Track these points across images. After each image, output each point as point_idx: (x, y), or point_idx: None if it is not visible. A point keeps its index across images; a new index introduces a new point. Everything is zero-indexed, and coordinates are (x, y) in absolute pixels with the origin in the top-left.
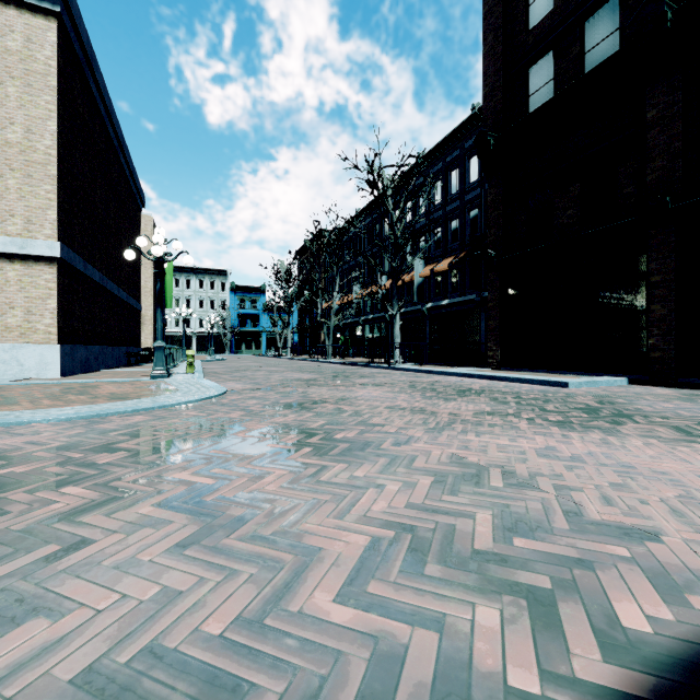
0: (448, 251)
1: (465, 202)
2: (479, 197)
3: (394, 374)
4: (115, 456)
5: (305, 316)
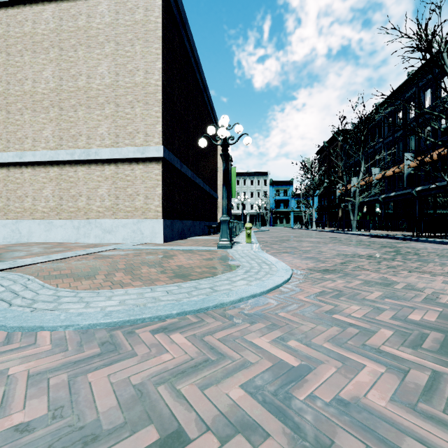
0: None
1: None
2: None
3: None
4: None
5: (324, 198)
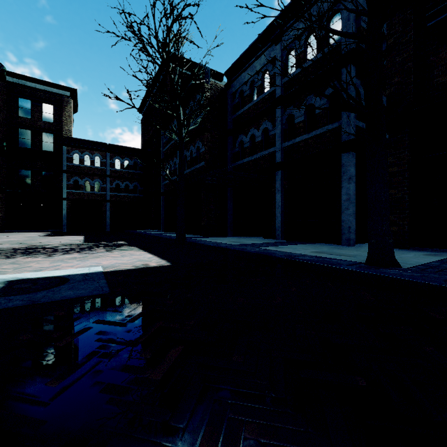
0: None
1: None
2: None
3: None
4: None
5: None
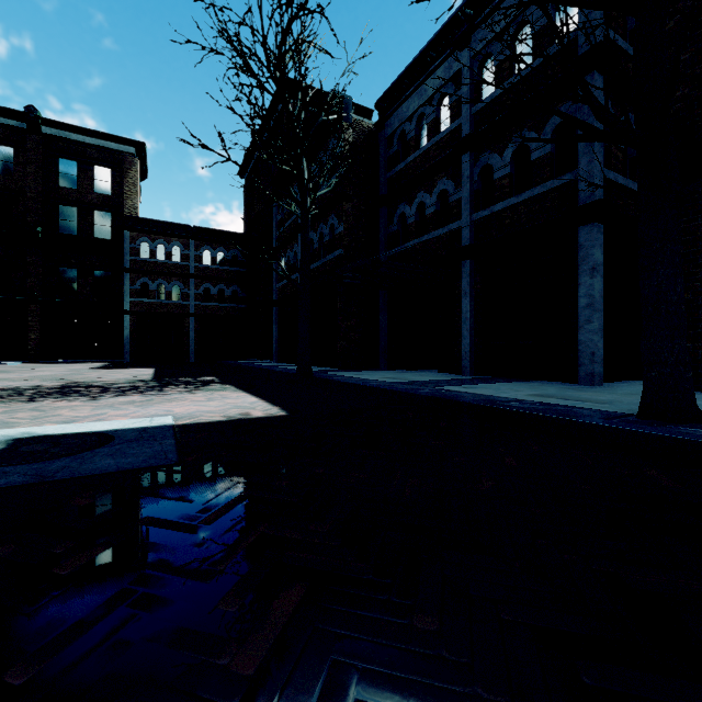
0: None
1: None
2: None
3: None
4: None
5: None
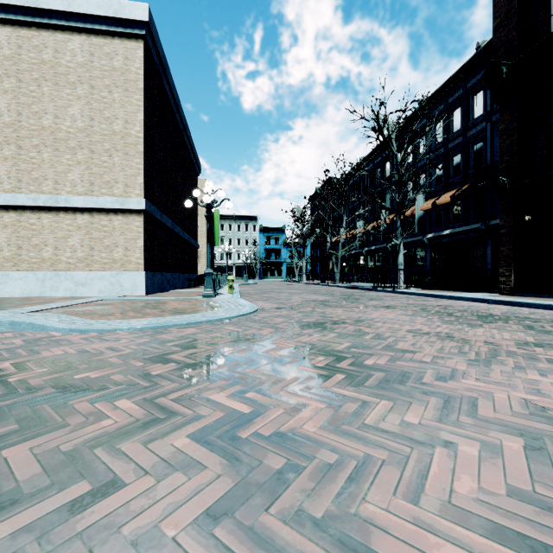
0: (450, 184)
1: (468, 138)
2: (484, 130)
3: (400, 297)
4: (166, 368)
5: (316, 249)
